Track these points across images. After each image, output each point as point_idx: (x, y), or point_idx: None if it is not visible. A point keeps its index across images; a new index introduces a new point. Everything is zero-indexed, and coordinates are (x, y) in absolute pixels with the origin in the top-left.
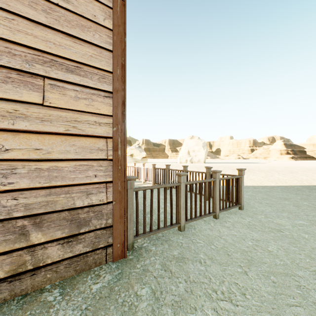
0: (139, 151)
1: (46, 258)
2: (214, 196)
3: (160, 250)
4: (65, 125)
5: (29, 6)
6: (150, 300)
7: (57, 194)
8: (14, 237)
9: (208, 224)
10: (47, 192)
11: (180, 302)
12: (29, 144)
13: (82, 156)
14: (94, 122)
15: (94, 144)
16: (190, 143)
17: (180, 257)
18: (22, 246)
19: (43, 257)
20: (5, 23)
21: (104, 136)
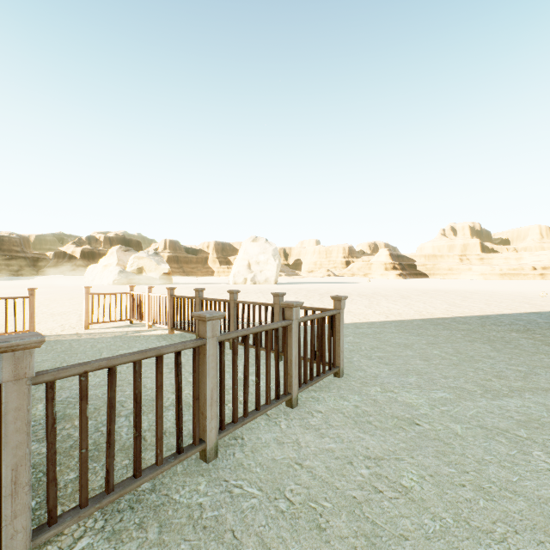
0: (156, 262)
1: None
2: (288, 358)
3: None
4: None
5: None
6: None
7: None
8: None
9: (275, 426)
10: None
11: None
12: None
13: None
14: None
15: None
16: (252, 249)
17: None
18: None
19: None
20: None
21: None
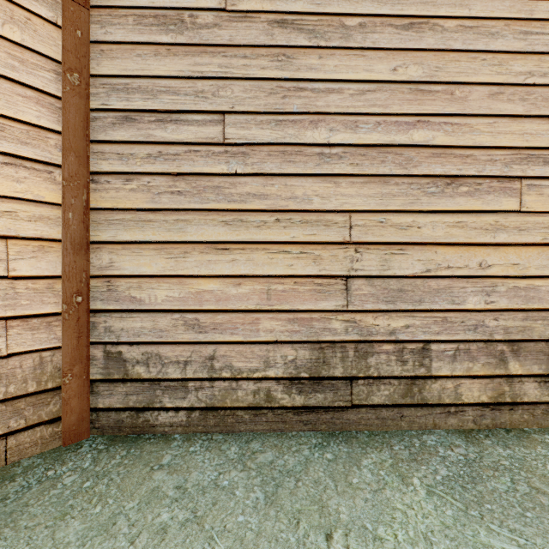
0: None
1: (522, 395)
2: None
3: None
4: (541, 232)
5: (507, 101)
6: None
7: (532, 319)
8: (494, 362)
9: None
10: (523, 315)
11: None
12: (507, 259)
13: None
14: None
15: None
16: None
17: None
18: (501, 373)
19: (519, 393)
20: (487, 129)
21: None
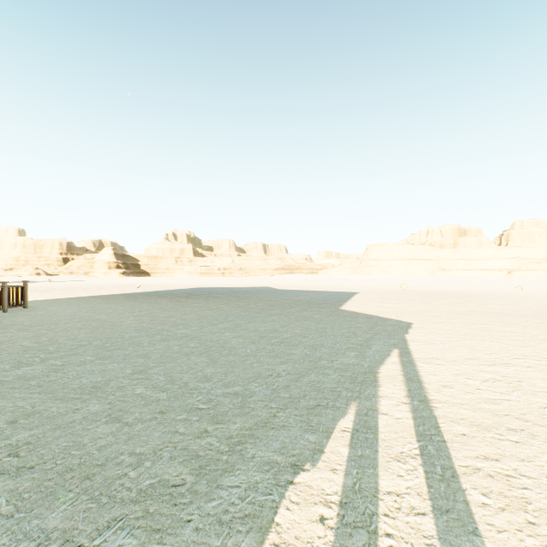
0: None
1: None
2: (4, 298)
3: None
4: None
5: None
6: None
7: None
8: None
9: None
10: None
11: None
12: None
13: None
14: None
15: None
16: None
17: None
18: None
19: None
20: None
21: None
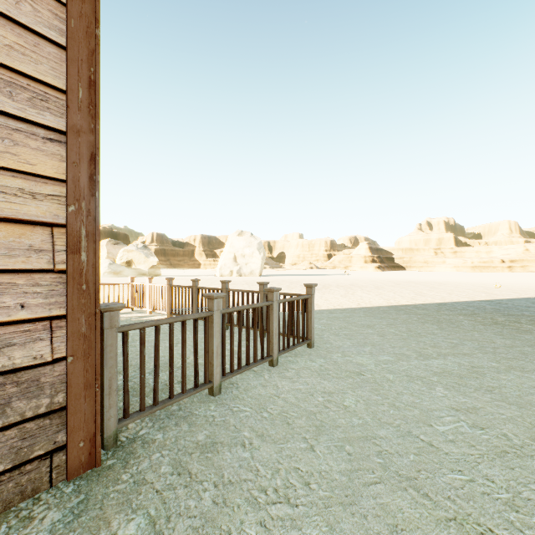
0: (145, 255)
1: None
2: (270, 329)
3: (172, 437)
4: None
5: None
6: None
7: None
8: None
9: (260, 377)
10: None
11: (204, 527)
12: None
13: None
14: (18, 191)
15: (19, 238)
16: (238, 243)
17: (209, 444)
18: None
19: None
20: None
21: (45, 222)
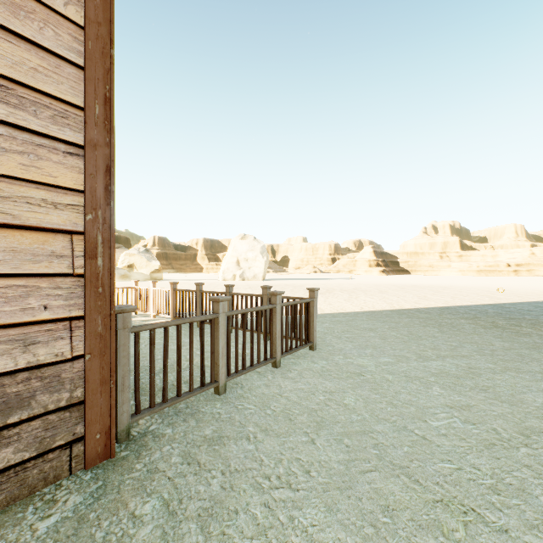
0: (146, 258)
1: None
2: (274, 332)
3: (181, 432)
4: None
5: None
6: (160, 519)
7: None
8: None
9: (264, 377)
10: None
11: (213, 508)
12: None
13: (13, 268)
14: (41, 201)
15: (42, 244)
16: (241, 246)
17: (216, 438)
18: None
19: None
20: None
21: (66, 230)
